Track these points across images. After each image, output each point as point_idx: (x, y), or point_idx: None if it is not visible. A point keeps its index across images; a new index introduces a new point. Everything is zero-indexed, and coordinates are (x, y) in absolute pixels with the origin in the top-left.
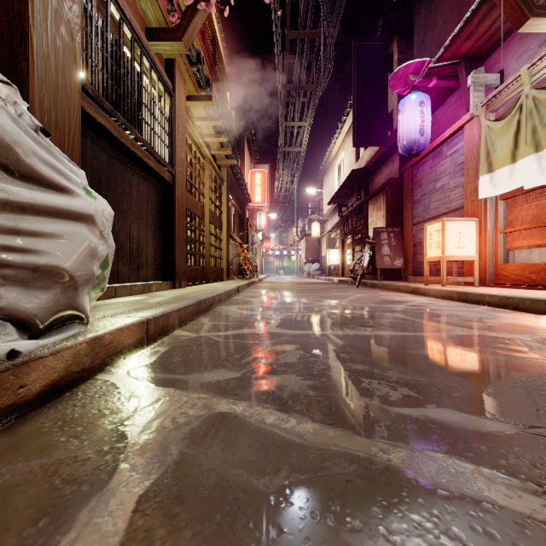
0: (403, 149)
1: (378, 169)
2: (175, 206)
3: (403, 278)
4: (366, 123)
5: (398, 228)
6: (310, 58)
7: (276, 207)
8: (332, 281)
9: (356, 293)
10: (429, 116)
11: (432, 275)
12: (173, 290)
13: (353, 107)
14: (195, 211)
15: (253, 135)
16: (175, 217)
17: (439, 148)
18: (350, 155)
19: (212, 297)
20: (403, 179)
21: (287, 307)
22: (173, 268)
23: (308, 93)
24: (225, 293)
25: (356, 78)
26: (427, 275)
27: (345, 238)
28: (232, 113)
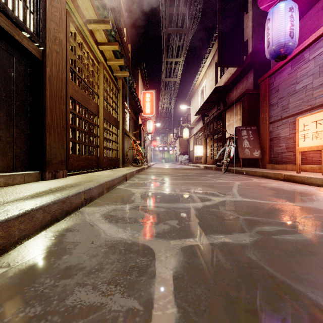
0: (272, 53)
1: (233, 87)
2: (45, 85)
3: (260, 166)
4: (228, 49)
5: (255, 126)
6: (184, 10)
7: (160, 120)
8: (199, 167)
9: (231, 179)
10: (297, 21)
11: (292, 164)
12: (34, 183)
13: (218, 37)
14: (87, 105)
15: (145, 67)
16: (45, 98)
17: (300, 54)
18: (210, 81)
19: (63, 199)
20: (260, 88)
21: (176, 210)
22: (43, 156)
23: (182, 38)
24: (102, 186)
25: (220, 15)
26: (300, 163)
27: (207, 137)
28: (128, 46)
